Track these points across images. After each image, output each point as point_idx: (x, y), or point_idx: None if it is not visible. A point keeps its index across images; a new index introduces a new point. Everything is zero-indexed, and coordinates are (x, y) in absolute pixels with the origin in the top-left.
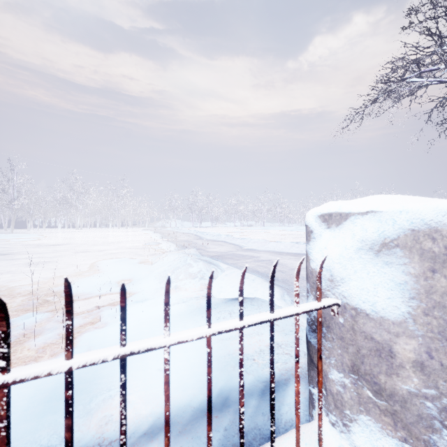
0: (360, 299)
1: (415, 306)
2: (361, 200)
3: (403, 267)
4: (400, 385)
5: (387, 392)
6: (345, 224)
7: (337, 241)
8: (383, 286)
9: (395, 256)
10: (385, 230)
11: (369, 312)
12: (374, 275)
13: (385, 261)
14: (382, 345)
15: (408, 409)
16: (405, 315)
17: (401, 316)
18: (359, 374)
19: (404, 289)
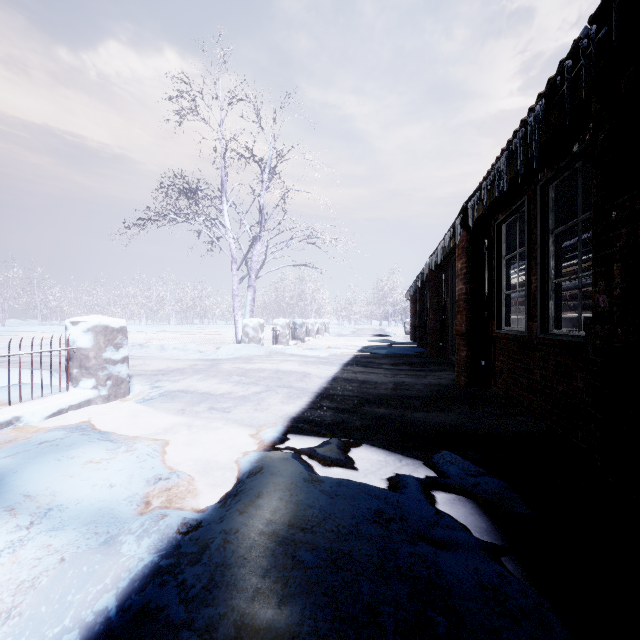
0: (82, 345)
1: (94, 344)
2: (86, 317)
3: (92, 335)
4: (91, 364)
5: (89, 367)
6: (79, 325)
7: (76, 330)
8: (87, 340)
9: (90, 333)
10: (88, 326)
11: (83, 348)
12: (86, 338)
13: (88, 334)
14: (87, 355)
15: (93, 369)
16: (92, 346)
17: (91, 347)
18: (82, 366)
19: (92, 340)
